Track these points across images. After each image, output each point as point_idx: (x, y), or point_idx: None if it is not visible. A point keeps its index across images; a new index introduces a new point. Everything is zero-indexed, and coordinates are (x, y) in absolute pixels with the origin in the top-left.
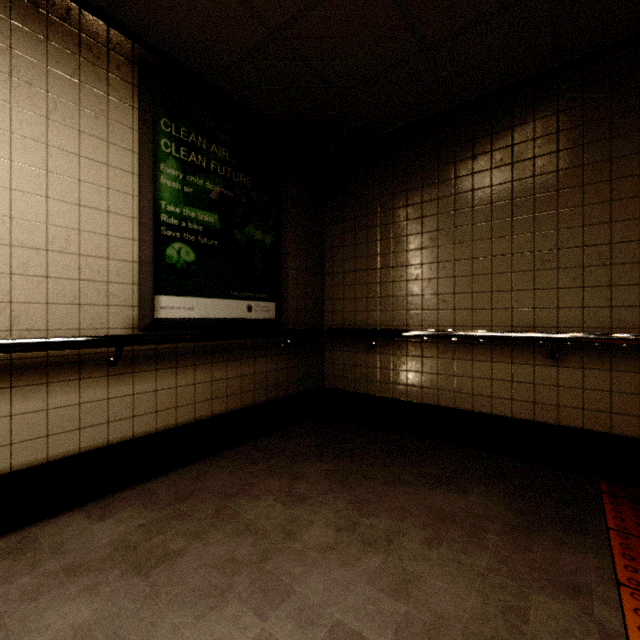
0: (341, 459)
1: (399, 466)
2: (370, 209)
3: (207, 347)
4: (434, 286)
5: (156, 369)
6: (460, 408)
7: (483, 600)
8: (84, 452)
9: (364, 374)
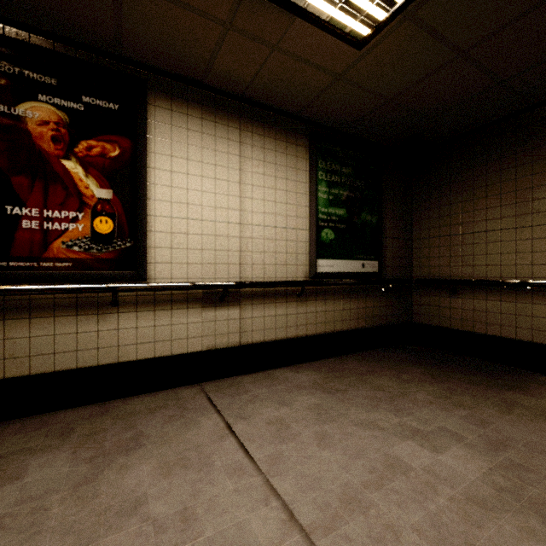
0: (431, 367)
1: (479, 377)
2: (452, 190)
3: (340, 289)
4: (512, 246)
5: (316, 300)
6: (537, 342)
7: (540, 438)
8: (287, 339)
9: (447, 313)
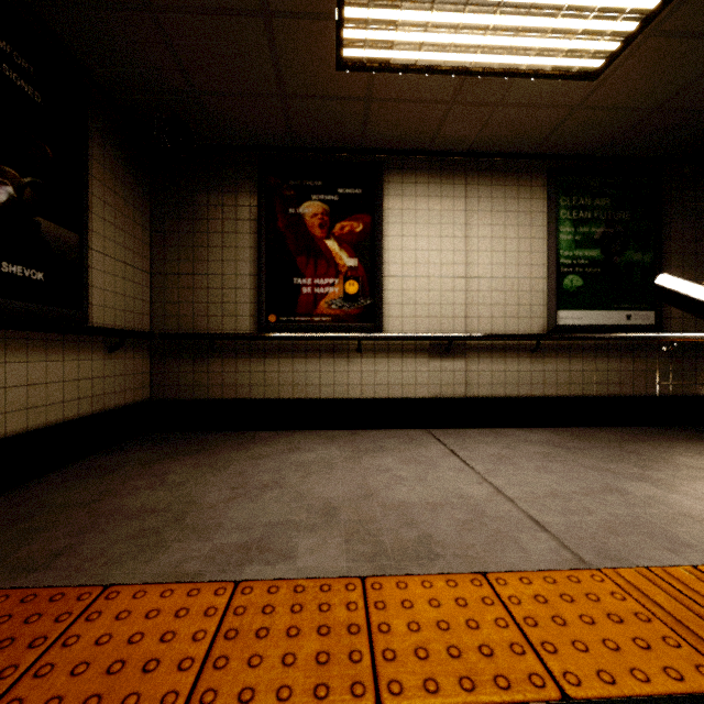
0: None
1: None
2: None
3: (591, 346)
4: None
5: (556, 357)
6: None
7: None
8: (519, 397)
9: None
